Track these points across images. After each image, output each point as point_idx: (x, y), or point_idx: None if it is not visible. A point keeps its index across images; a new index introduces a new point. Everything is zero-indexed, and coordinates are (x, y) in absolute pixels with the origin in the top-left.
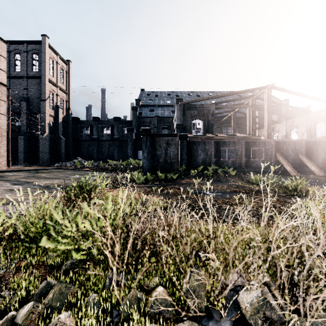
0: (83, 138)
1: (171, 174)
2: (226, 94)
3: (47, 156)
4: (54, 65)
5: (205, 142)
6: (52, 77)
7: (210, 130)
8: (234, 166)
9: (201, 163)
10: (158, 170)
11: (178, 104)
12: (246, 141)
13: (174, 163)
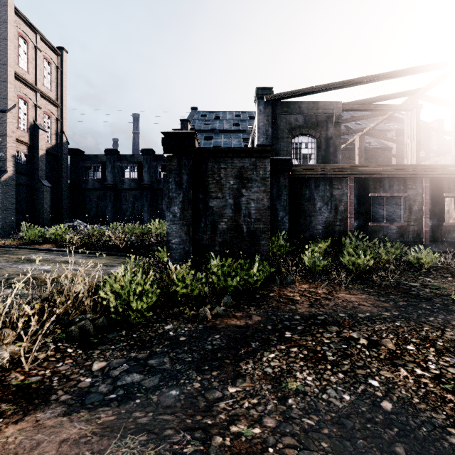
0: (90, 186)
1: (253, 269)
2: (369, 77)
3: (10, 217)
4: (30, 52)
5: (331, 181)
6: (25, 72)
7: (332, 158)
8: (402, 240)
9: (322, 232)
10: (215, 254)
11: (262, 101)
12: (433, 179)
13: (261, 233)
